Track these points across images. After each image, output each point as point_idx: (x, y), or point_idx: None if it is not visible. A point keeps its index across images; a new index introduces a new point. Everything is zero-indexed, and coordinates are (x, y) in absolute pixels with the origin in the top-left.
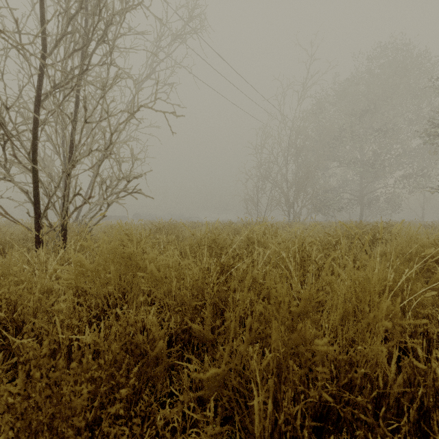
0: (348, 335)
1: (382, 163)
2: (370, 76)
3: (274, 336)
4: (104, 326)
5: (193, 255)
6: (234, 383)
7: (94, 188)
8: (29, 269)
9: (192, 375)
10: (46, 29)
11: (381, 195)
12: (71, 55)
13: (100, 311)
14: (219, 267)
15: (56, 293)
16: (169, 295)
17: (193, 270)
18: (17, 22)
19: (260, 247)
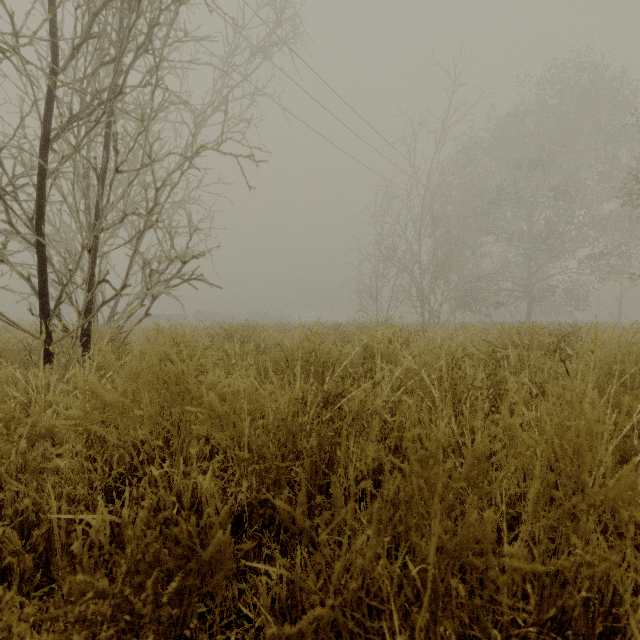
0: (547, 522)
1: (560, 237)
2: (543, 109)
3: (432, 552)
4: (131, 496)
5: (279, 376)
6: (351, 625)
7: (135, 273)
8: (18, 398)
9: (268, 632)
10: (62, 37)
11: (557, 285)
12: (96, 70)
13: (127, 469)
14: (320, 397)
15: (63, 437)
16: (241, 441)
17: (280, 400)
18: (12, 19)
19: (384, 363)
